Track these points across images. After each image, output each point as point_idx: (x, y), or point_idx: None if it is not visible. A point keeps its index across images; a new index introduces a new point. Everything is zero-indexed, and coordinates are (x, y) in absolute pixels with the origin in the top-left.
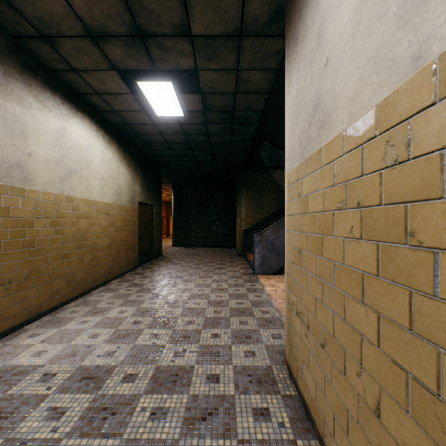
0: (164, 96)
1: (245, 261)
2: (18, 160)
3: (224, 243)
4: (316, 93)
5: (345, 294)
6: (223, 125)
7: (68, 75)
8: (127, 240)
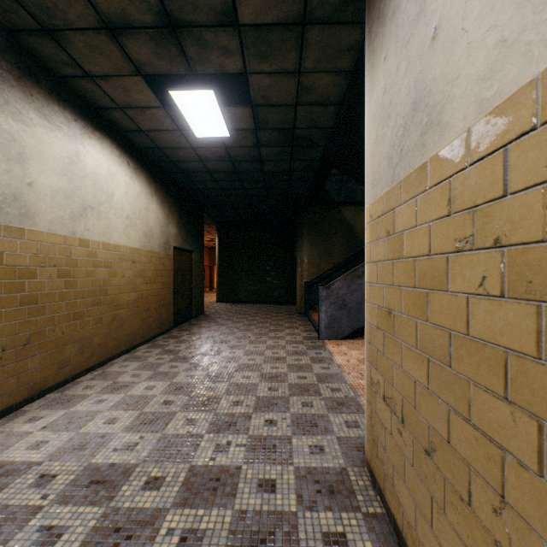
0: (204, 110)
1: (308, 322)
2: (15, 192)
3: (281, 298)
4: (417, 83)
5: (471, 381)
6: (280, 149)
7: (81, 83)
8: (159, 294)
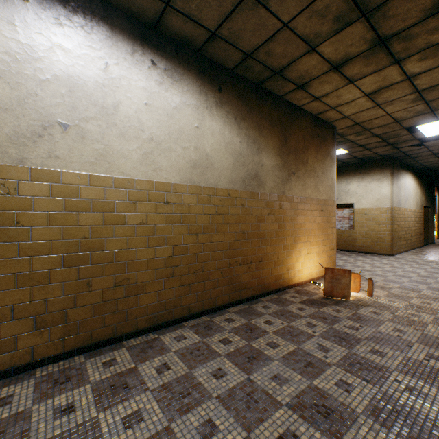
0: None
1: None
2: (399, 199)
3: None
4: None
5: None
6: None
7: (409, 162)
8: (419, 229)
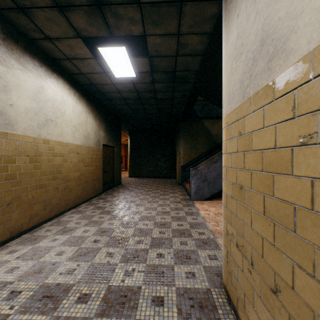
0: (119, 60)
1: (183, 189)
2: (1, 109)
3: (167, 175)
4: (264, 25)
5: (316, 246)
6: (166, 84)
7: (44, 43)
8: (94, 172)
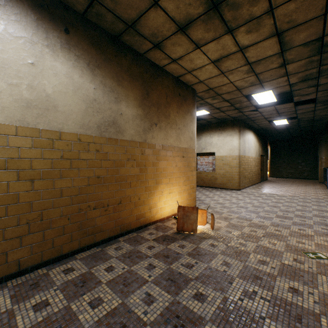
0: (281, 121)
1: (323, 185)
2: (244, 149)
3: (308, 177)
4: None
5: None
6: (307, 122)
7: (251, 123)
8: (258, 170)
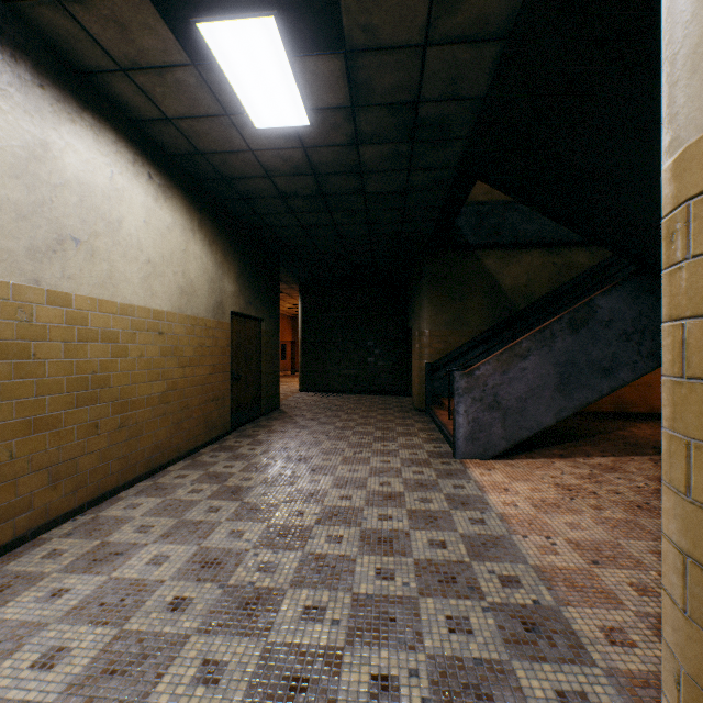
0: (262, 67)
1: (431, 424)
2: None
3: (389, 387)
4: None
5: None
6: (392, 147)
7: (44, 14)
8: (207, 383)
